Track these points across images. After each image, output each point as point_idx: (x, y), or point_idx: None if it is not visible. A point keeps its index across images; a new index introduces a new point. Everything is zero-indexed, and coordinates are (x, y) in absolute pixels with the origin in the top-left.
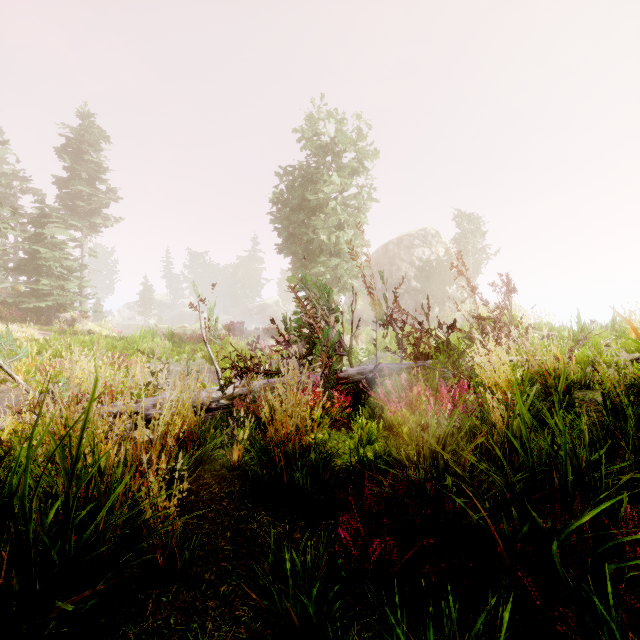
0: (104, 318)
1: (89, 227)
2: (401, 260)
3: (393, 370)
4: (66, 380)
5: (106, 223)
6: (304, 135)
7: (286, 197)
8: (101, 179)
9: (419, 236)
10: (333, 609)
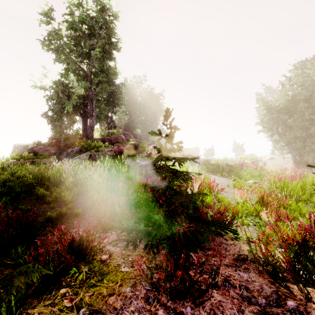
0: None
1: None
2: None
3: None
4: None
5: None
6: None
7: None
8: None
9: None
10: None
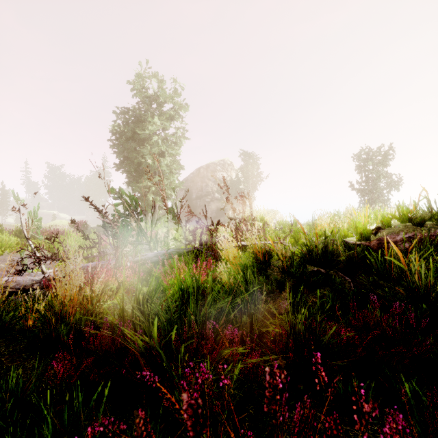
0: None
1: None
2: (208, 179)
3: (179, 253)
4: None
5: None
6: (134, 87)
7: (123, 130)
8: None
9: (220, 164)
10: (14, 414)
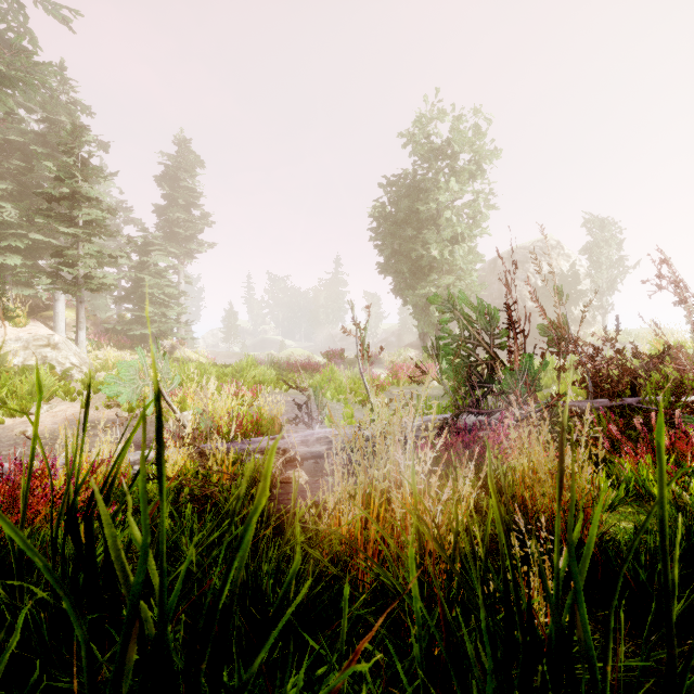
0: (200, 345)
1: (185, 254)
2: (513, 277)
3: (582, 409)
4: (200, 410)
5: (200, 249)
6: (414, 138)
7: (387, 211)
8: (196, 205)
9: (535, 248)
10: None
